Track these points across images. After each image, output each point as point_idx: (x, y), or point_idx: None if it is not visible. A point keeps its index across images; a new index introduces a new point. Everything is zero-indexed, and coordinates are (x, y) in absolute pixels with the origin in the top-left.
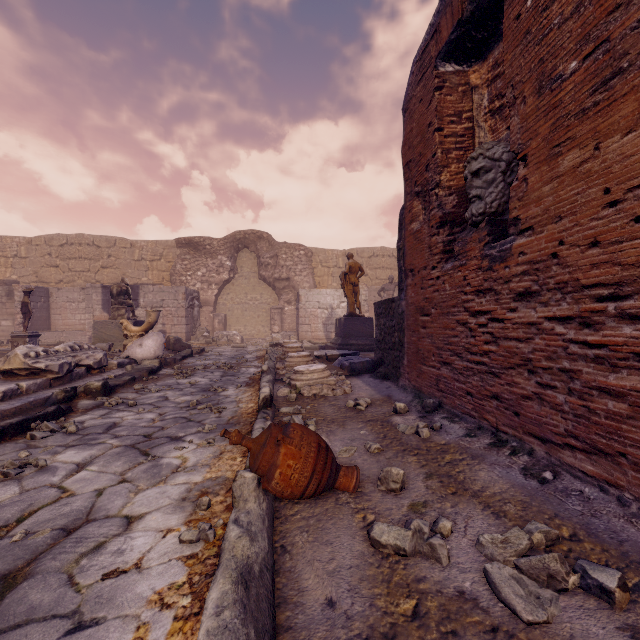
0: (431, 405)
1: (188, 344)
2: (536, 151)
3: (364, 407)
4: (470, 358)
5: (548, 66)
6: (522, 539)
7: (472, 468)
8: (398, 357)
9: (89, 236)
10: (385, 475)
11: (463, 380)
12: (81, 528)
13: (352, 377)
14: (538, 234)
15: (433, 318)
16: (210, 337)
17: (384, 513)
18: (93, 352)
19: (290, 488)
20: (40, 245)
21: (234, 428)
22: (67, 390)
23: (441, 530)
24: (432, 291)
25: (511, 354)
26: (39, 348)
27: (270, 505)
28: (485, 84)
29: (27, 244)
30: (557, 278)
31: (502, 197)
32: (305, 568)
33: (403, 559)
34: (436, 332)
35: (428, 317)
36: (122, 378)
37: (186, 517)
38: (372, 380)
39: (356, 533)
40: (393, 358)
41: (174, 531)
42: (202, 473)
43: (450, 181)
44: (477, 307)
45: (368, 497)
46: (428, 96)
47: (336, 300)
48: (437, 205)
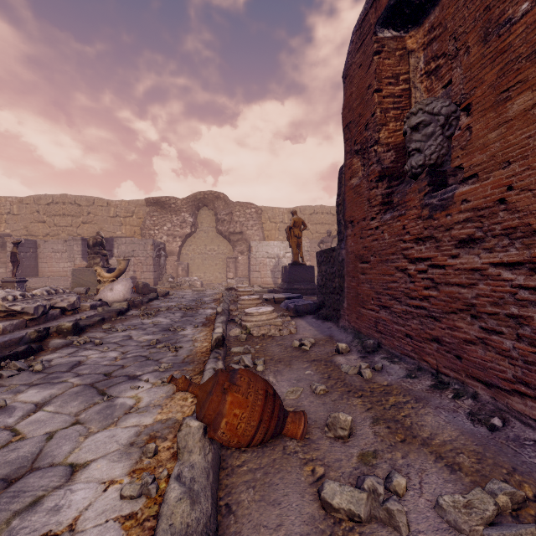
0: (371, 346)
1: (155, 288)
2: (481, 99)
3: (308, 347)
4: (409, 302)
5: (495, 12)
6: (487, 503)
7: (417, 412)
8: (338, 300)
9: (71, 196)
10: (332, 421)
11: (402, 323)
12: (22, 478)
13: (297, 318)
14: (483, 181)
15: (372, 265)
16: (174, 282)
17: (333, 465)
18: (67, 296)
19: (236, 438)
20: (30, 204)
21: (188, 367)
22: (40, 330)
23: (396, 488)
24: (371, 240)
25: (453, 299)
26: (17, 292)
27: (216, 455)
28: (421, 48)
29: (19, 203)
30: (504, 224)
31: (441, 149)
32: (250, 535)
33: (357, 525)
34: (375, 278)
35: (367, 264)
36: (93, 319)
37: (131, 466)
38: (315, 321)
39: (305, 490)
40: (334, 301)
41: (117, 483)
42: (153, 414)
43: (388, 138)
44: (416, 254)
45: (316, 445)
46: (367, 61)
47: (282, 251)
48: (376, 161)
